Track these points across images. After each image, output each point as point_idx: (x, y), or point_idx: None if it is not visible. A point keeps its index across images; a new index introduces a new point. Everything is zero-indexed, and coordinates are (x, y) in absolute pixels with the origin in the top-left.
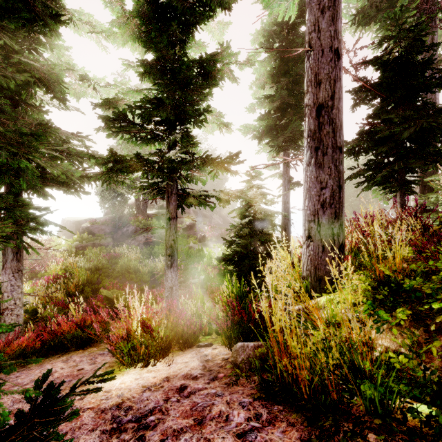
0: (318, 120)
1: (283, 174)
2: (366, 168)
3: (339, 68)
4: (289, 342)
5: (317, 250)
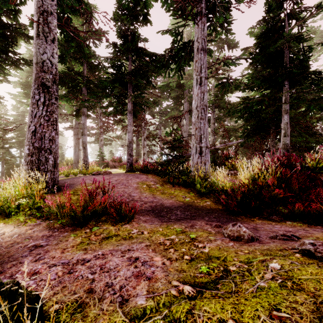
0: None
1: (20, 153)
2: None
3: None
4: None
5: None
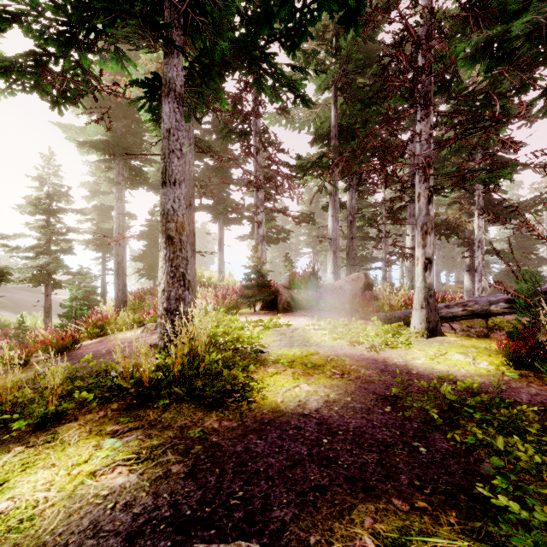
0: (118, 266)
1: (102, 264)
2: (142, 270)
3: (125, 251)
4: (111, 321)
5: (118, 303)
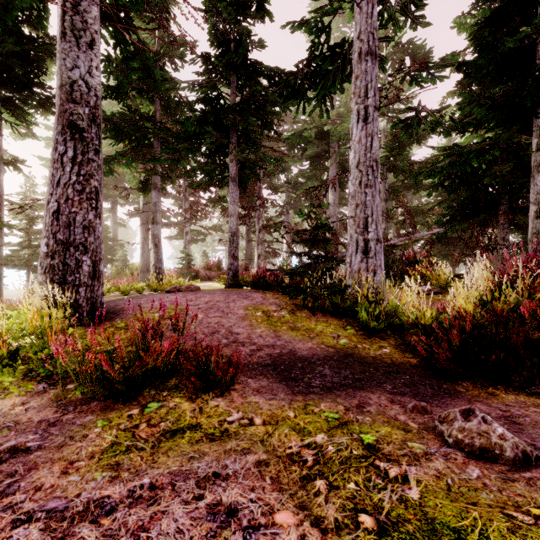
0: None
1: None
2: None
3: None
4: None
5: None
